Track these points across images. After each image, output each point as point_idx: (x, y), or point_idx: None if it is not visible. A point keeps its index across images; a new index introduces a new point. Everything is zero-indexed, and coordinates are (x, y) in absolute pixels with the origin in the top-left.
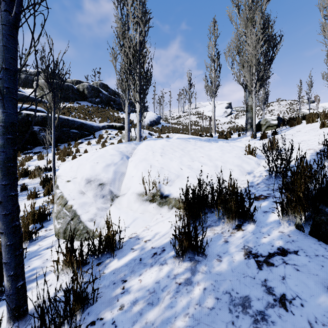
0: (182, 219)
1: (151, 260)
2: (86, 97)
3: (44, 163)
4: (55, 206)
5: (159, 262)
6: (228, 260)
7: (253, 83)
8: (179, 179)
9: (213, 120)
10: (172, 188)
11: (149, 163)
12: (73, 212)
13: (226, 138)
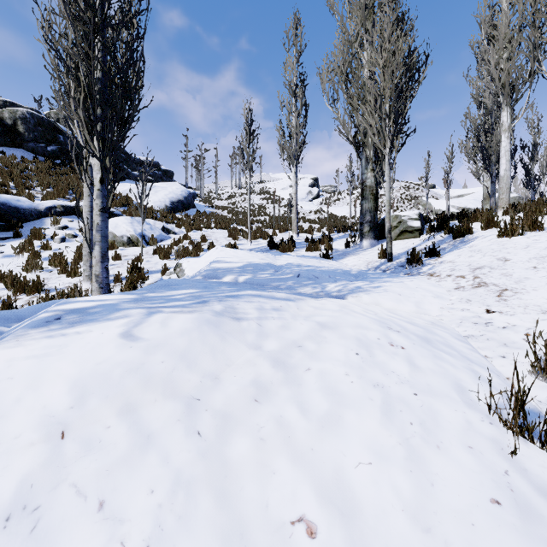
0: None
1: None
2: (21, 138)
3: None
4: None
5: None
6: None
7: (387, 139)
8: None
9: (295, 209)
10: None
11: None
12: None
13: (326, 255)
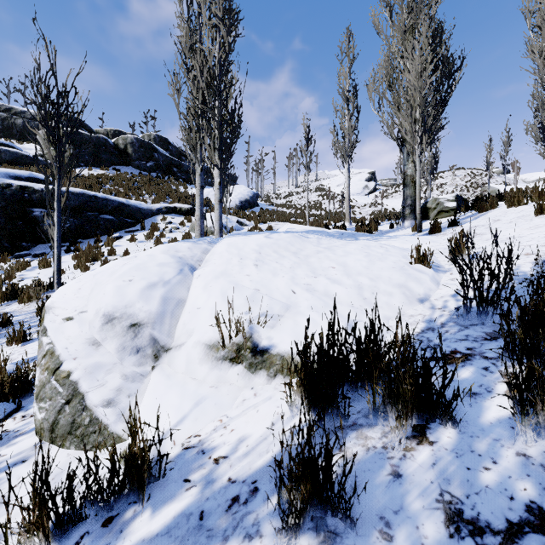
0: (296, 406)
1: (225, 519)
2: (130, 158)
3: (51, 273)
4: (38, 371)
5: (242, 527)
6: (409, 538)
7: (417, 137)
8: (289, 314)
9: (347, 201)
10: (276, 333)
11: (232, 280)
12: (71, 388)
13: (370, 231)
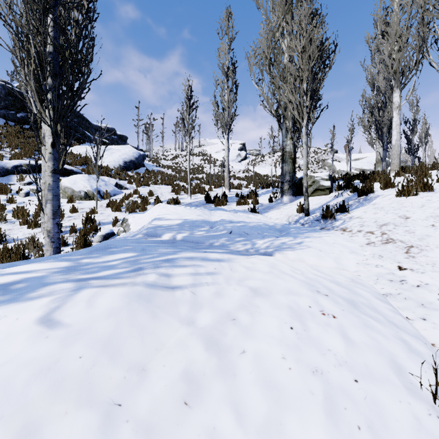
0: None
1: None
2: None
3: None
4: None
5: None
6: None
7: (305, 113)
8: None
9: (227, 169)
10: None
11: None
12: None
13: (254, 209)
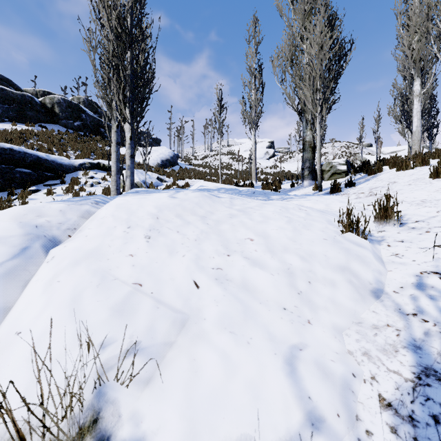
0: None
1: None
2: (57, 117)
3: None
4: None
5: None
6: None
7: (318, 105)
8: (184, 339)
9: (254, 162)
10: (151, 401)
11: (100, 267)
12: None
13: (275, 190)
